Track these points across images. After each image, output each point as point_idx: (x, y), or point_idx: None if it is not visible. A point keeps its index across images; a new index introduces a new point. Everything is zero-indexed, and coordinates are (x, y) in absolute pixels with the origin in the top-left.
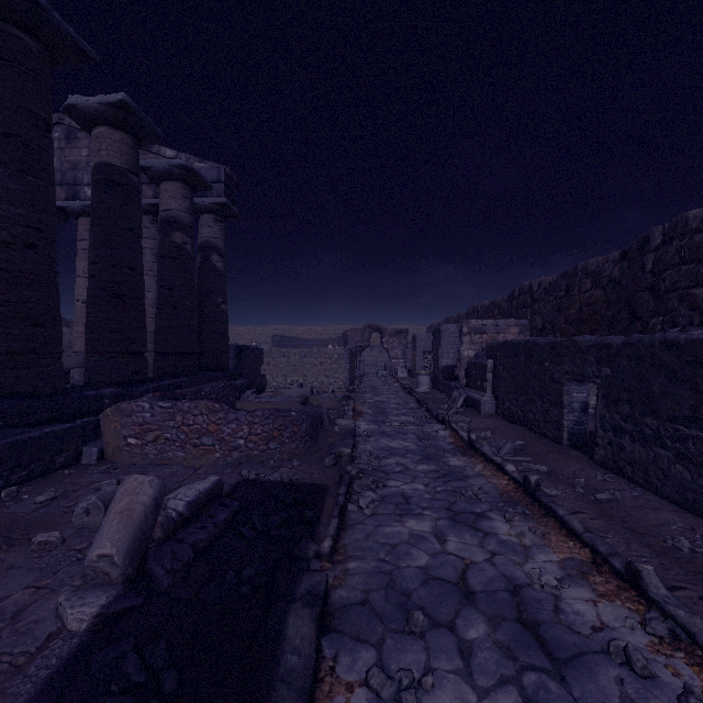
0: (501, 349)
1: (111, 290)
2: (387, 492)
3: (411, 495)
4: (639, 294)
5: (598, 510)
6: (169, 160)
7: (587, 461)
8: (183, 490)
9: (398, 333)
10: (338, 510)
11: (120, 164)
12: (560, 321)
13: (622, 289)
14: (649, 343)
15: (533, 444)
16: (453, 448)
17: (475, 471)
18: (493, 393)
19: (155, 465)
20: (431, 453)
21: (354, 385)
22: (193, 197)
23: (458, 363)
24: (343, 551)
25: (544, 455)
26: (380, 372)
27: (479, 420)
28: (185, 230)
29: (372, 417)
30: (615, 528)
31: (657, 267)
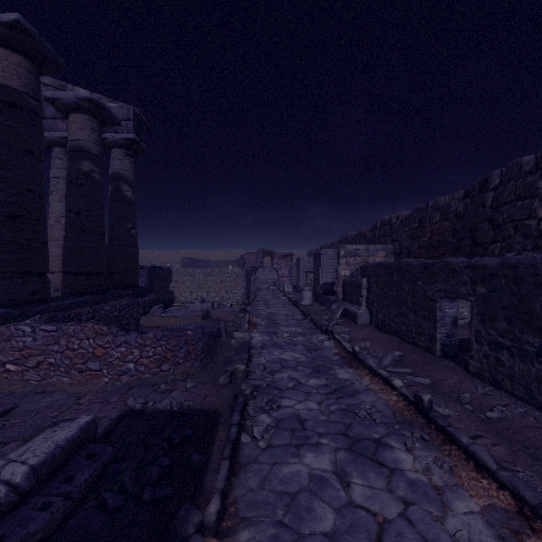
0: (375, 270)
1: (6, 210)
2: (281, 415)
3: (306, 418)
4: (481, 225)
5: (494, 432)
6: (76, 93)
7: (462, 372)
8: (36, 443)
9: (285, 256)
10: (230, 447)
11: (17, 86)
12: (414, 247)
13: (465, 221)
14: (530, 264)
15: (409, 354)
16: (338, 359)
17: (363, 385)
18: (367, 307)
19: (35, 393)
20: (319, 364)
21: (249, 298)
22: (105, 132)
23: (336, 280)
24: (233, 511)
25: (422, 366)
26: (271, 288)
27: (357, 330)
28: (92, 159)
29: (265, 329)
30: (521, 457)
31: (496, 203)
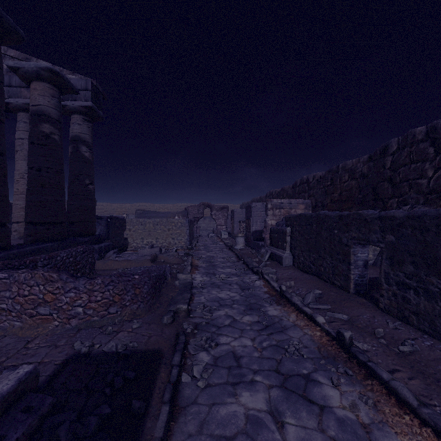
0: (297, 220)
1: None
2: (219, 352)
3: (241, 355)
4: (381, 184)
5: (408, 366)
6: (37, 63)
7: (373, 308)
8: None
9: (222, 208)
10: (170, 390)
11: None
12: (327, 201)
13: (369, 180)
14: (434, 216)
15: (327, 292)
16: (268, 297)
17: (290, 321)
18: (291, 251)
19: None
20: (252, 302)
21: (192, 244)
22: (65, 100)
23: (264, 229)
24: None
25: (339, 302)
26: (210, 235)
27: (282, 270)
28: (52, 122)
29: (205, 270)
30: (435, 390)
31: (394, 165)
